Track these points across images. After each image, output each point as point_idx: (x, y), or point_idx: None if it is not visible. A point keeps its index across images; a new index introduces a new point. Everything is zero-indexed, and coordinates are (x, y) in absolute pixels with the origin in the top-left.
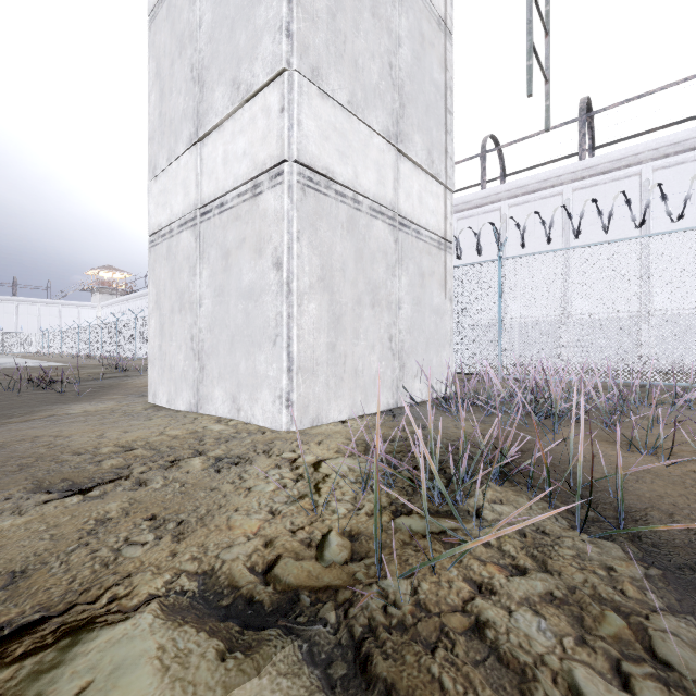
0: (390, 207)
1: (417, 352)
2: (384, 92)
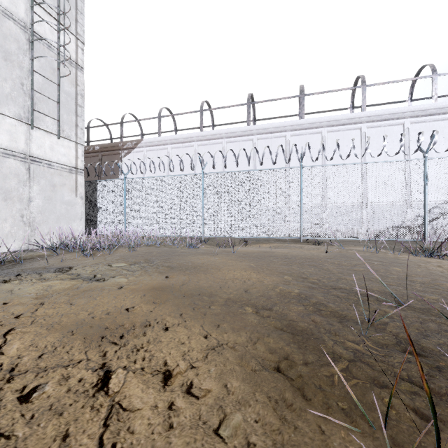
0: (23, 152)
1: (48, 223)
2: (16, 97)
